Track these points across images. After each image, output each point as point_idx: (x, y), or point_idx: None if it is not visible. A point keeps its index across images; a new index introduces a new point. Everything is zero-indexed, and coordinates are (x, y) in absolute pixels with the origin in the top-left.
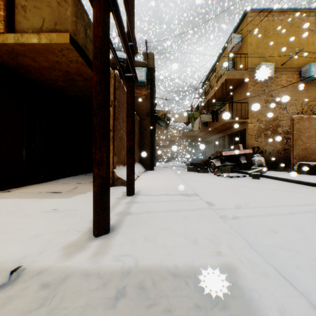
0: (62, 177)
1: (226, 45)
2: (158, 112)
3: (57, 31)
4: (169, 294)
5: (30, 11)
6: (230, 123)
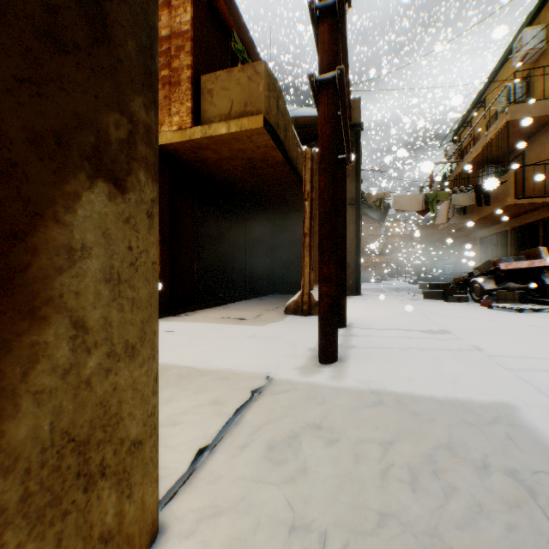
0: (232, 301)
1: (508, 53)
2: (369, 197)
3: (247, 114)
4: (431, 411)
5: (216, 94)
6: (518, 207)
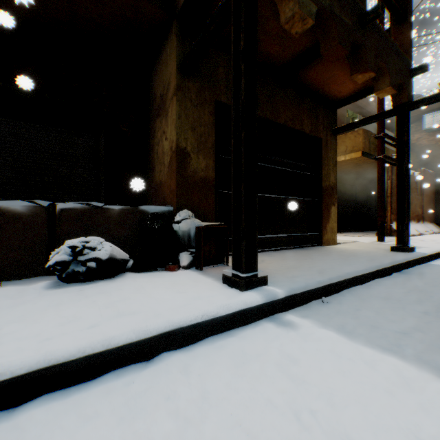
0: (346, 231)
1: None
2: None
3: (353, 151)
4: None
5: (339, 144)
6: None
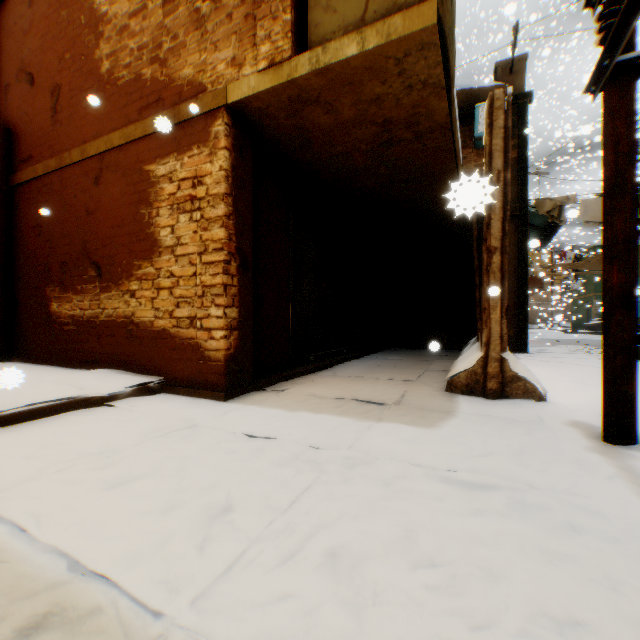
0: (341, 361)
1: None
2: (539, 205)
3: (399, 11)
4: None
5: None
6: None
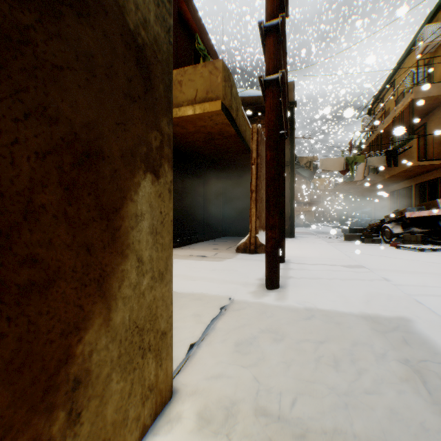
0: (194, 242)
1: (413, 44)
2: (301, 160)
3: (208, 99)
4: (349, 322)
5: (185, 84)
6: (420, 167)
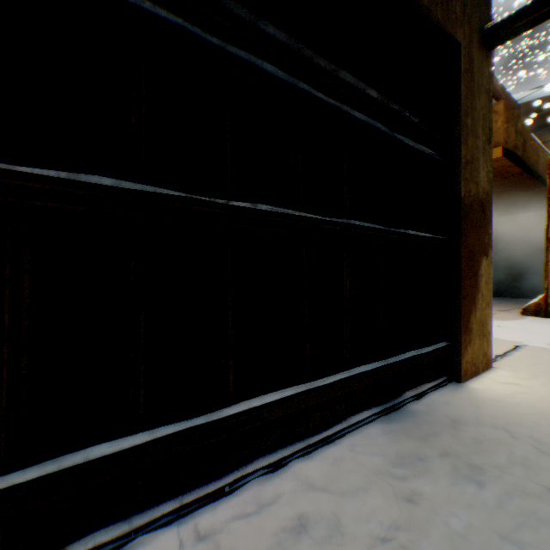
0: None
1: None
2: None
3: None
4: None
5: None
6: None
